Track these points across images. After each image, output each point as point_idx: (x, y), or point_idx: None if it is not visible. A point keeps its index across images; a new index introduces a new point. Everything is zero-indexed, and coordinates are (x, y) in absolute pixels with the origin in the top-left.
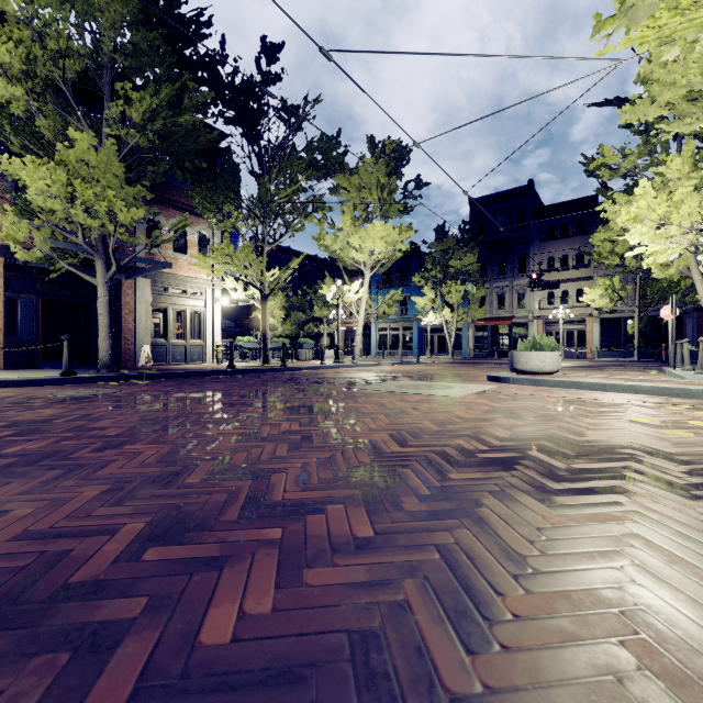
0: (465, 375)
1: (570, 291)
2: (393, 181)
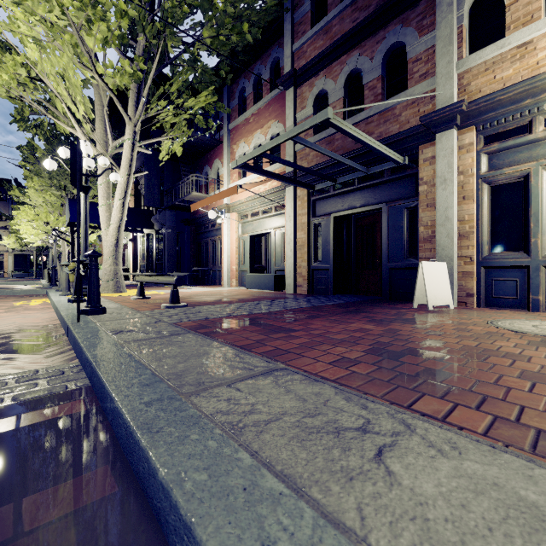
0: None
1: None
2: None
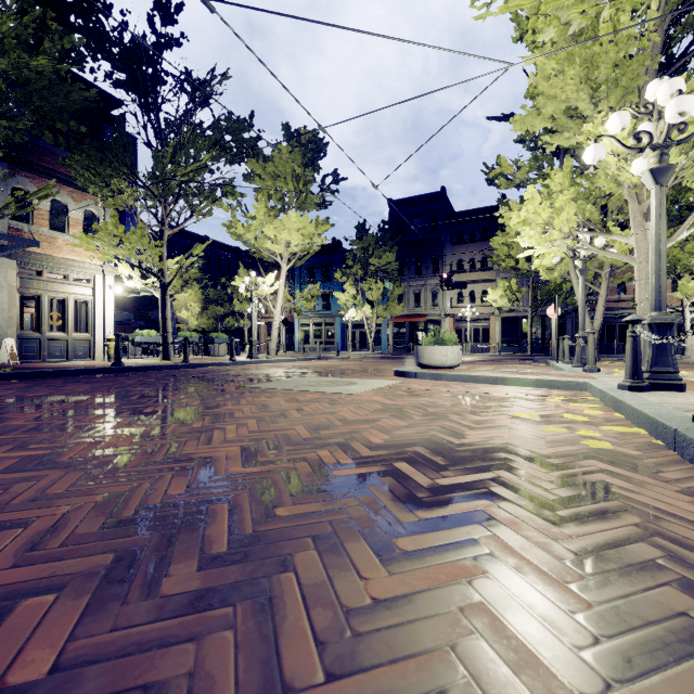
0: (376, 370)
1: (477, 292)
2: (309, 172)
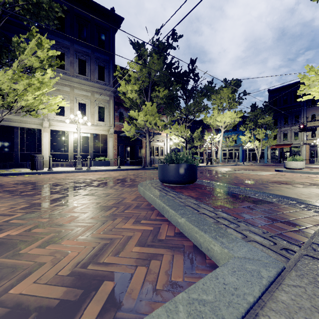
0: (266, 169)
1: None
2: (234, 95)
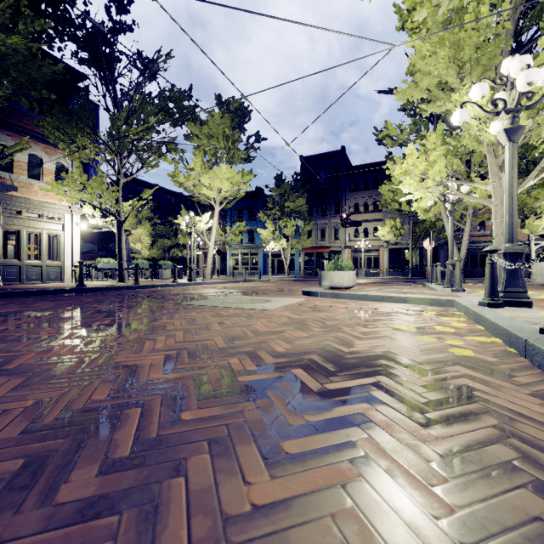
0: (288, 290)
1: (369, 228)
2: (236, 133)
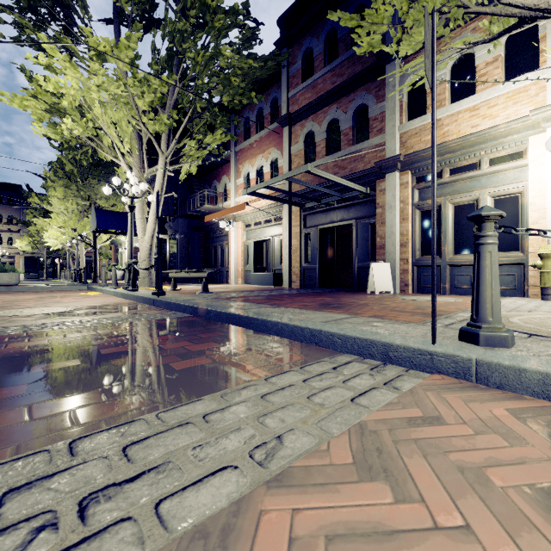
0: None
1: (4, 238)
2: None
